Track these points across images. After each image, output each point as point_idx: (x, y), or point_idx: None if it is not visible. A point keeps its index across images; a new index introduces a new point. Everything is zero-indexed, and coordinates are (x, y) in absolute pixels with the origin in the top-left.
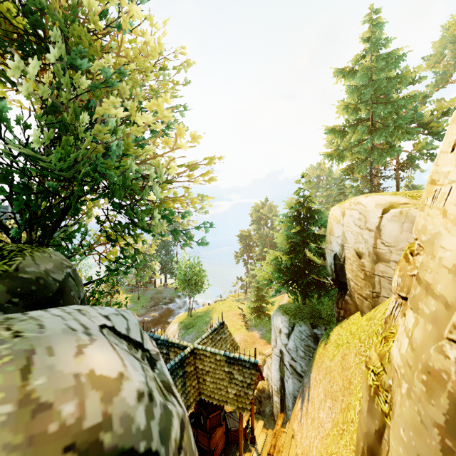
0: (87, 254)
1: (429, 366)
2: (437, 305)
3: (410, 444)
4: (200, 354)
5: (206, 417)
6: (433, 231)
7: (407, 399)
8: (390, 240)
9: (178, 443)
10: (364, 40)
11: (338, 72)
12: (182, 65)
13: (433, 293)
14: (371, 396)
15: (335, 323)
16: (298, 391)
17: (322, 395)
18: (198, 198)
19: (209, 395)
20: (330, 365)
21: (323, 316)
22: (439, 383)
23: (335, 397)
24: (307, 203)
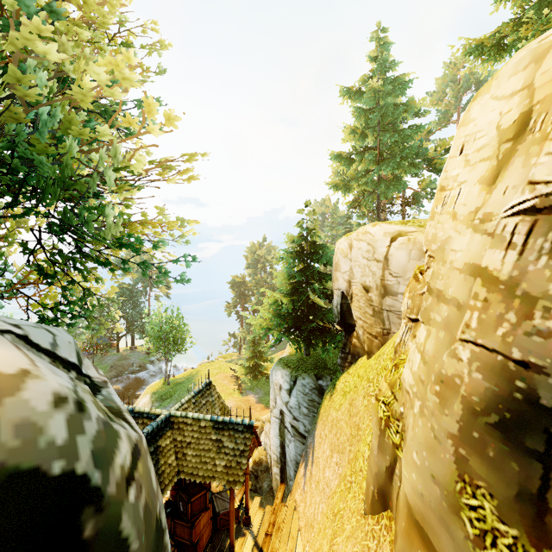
0: (7, 297)
1: (443, 374)
2: (449, 309)
3: (423, 466)
4: (179, 422)
5: (187, 502)
6: (443, 237)
7: (420, 418)
8: (399, 270)
9: (127, 472)
10: (371, 59)
11: (345, 91)
12: (153, 44)
13: (445, 298)
14: (382, 430)
15: (342, 371)
16: (301, 455)
17: (328, 451)
18: (176, 221)
19: (190, 472)
20: (336, 415)
21: (328, 366)
22: (452, 390)
23: (343, 449)
24: (311, 237)
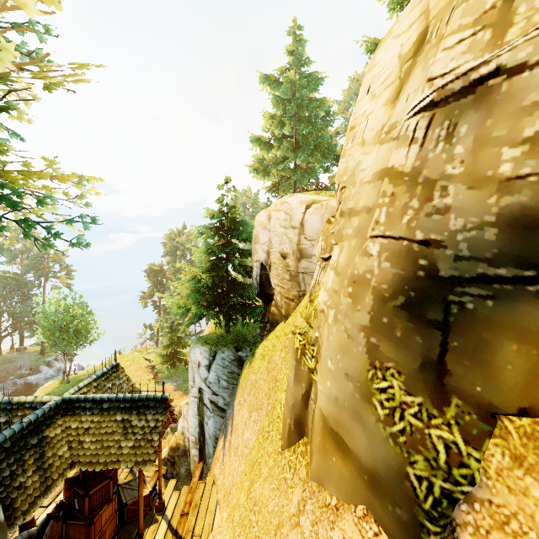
0: None
1: (355, 275)
2: (360, 218)
3: (337, 369)
4: (74, 408)
5: (84, 496)
6: (354, 165)
7: (334, 325)
8: (313, 234)
9: None
10: (289, 52)
11: (264, 78)
12: None
13: (356, 212)
14: (298, 359)
15: (261, 340)
16: (221, 429)
17: (247, 414)
18: (72, 174)
19: (88, 461)
20: (255, 378)
21: (248, 340)
22: (364, 286)
23: (261, 405)
24: (231, 214)
